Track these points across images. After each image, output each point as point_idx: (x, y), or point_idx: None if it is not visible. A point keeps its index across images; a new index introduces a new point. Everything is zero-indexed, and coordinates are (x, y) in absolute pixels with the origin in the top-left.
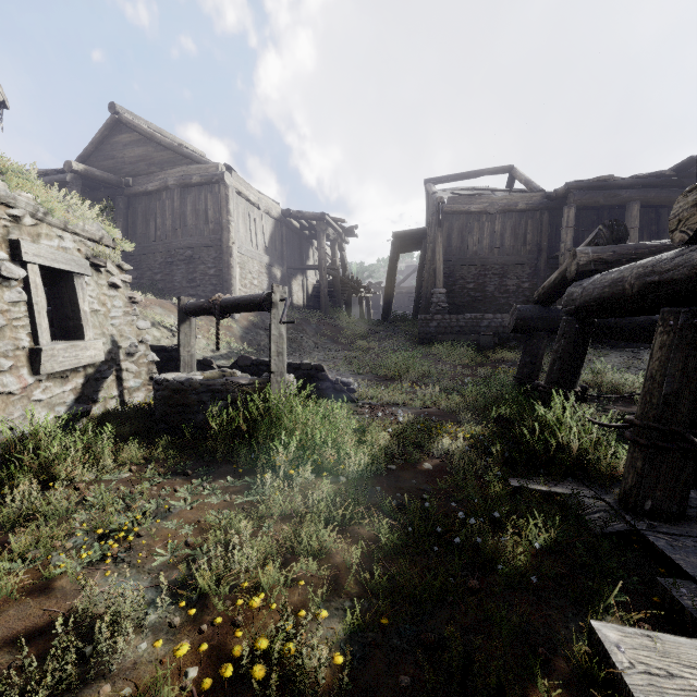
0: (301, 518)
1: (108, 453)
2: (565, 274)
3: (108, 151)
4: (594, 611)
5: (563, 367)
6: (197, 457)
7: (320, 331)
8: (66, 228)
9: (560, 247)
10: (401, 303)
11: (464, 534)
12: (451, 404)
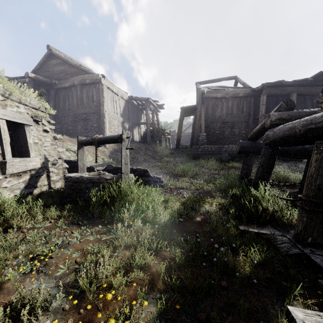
0: (135, 248)
1: (39, 213)
2: (264, 126)
3: (46, 68)
4: (287, 299)
5: (263, 170)
6: (85, 215)
7: (147, 153)
8: (21, 102)
9: (259, 114)
10: (184, 140)
11: (218, 256)
12: (209, 188)
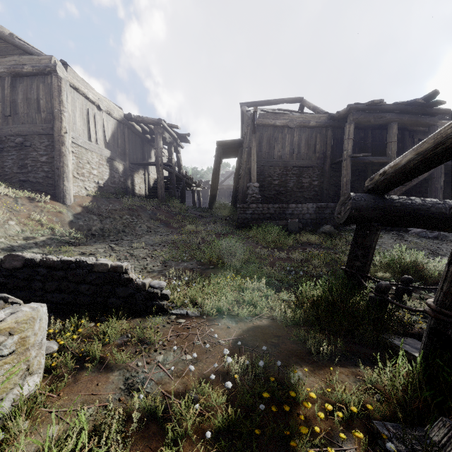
0: None
1: None
2: (432, 153)
3: None
4: None
5: None
6: None
7: (155, 216)
8: None
9: (343, 154)
10: (223, 196)
11: None
12: (286, 312)
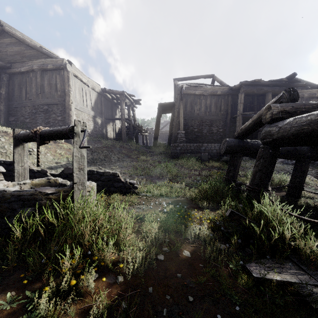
0: None
1: None
2: (256, 121)
3: None
4: None
5: (262, 176)
6: None
7: (121, 151)
8: None
9: (237, 112)
10: (162, 138)
11: None
12: (193, 195)
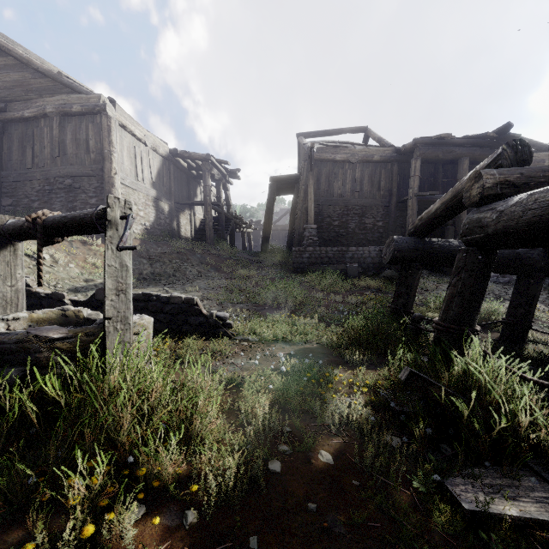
0: None
1: None
2: (450, 204)
3: None
4: None
5: (464, 303)
6: None
7: (204, 261)
8: None
9: (409, 192)
10: (276, 238)
11: None
12: (333, 338)
